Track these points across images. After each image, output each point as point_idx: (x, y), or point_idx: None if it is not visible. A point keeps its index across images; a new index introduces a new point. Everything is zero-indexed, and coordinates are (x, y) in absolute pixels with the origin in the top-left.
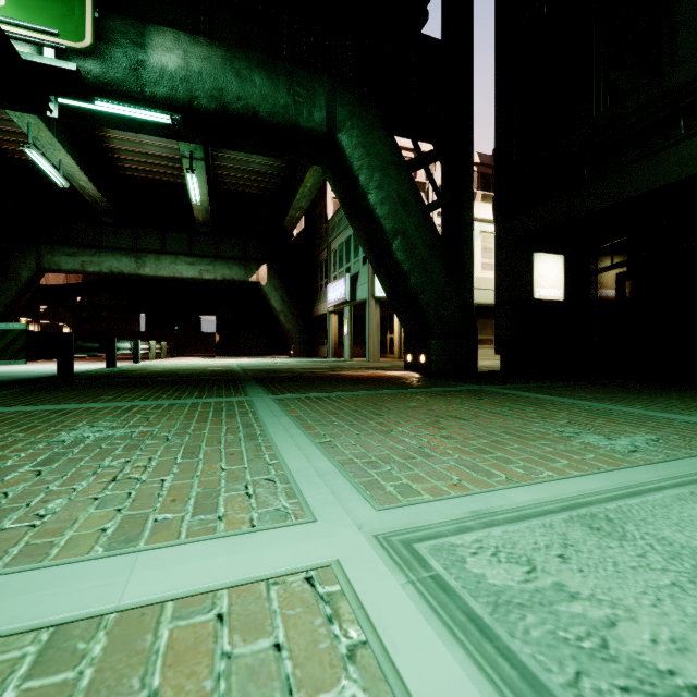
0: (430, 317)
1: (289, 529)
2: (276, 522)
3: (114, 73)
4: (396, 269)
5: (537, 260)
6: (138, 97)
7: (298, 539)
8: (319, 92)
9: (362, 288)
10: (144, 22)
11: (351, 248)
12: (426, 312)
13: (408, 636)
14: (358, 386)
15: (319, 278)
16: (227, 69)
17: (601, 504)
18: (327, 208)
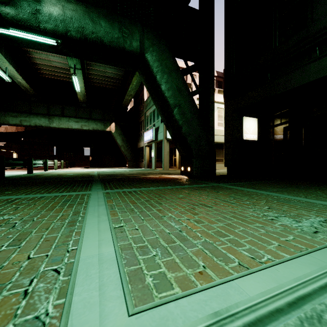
0: (192, 148)
1: None
2: None
3: (23, 15)
4: (176, 124)
5: (245, 120)
6: (37, 29)
7: None
8: (136, 31)
9: (160, 134)
10: None
11: (155, 115)
12: (190, 145)
13: None
14: (154, 184)
15: (140, 129)
16: (86, 17)
17: (320, 298)
18: (144, 95)
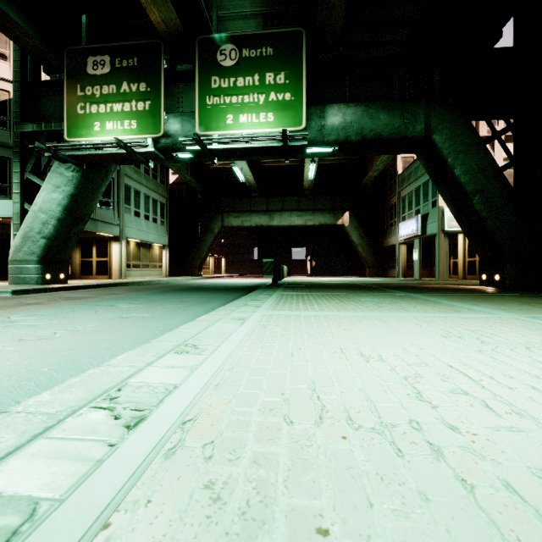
0: (504, 248)
1: (492, 314)
2: (485, 314)
3: (311, 135)
4: (475, 216)
5: None
6: (321, 143)
7: (497, 315)
8: (419, 113)
9: (431, 225)
10: (324, 105)
11: (420, 195)
12: (500, 244)
13: (540, 322)
14: (457, 292)
15: (389, 218)
16: (364, 116)
17: None
18: (397, 166)
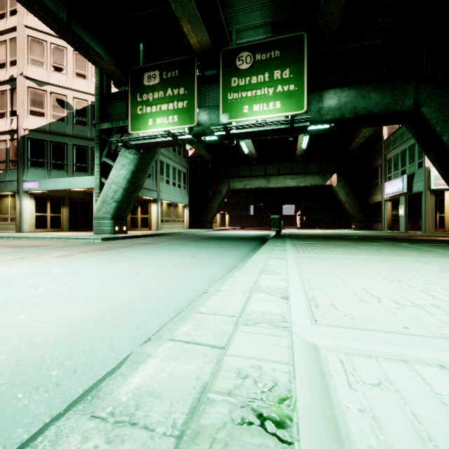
0: None
1: None
2: None
3: (311, 116)
4: None
5: None
6: (319, 122)
7: None
8: (408, 90)
9: (417, 183)
10: (321, 91)
11: (406, 157)
12: None
13: None
14: (446, 243)
15: (374, 178)
16: (357, 97)
17: None
18: (382, 132)
